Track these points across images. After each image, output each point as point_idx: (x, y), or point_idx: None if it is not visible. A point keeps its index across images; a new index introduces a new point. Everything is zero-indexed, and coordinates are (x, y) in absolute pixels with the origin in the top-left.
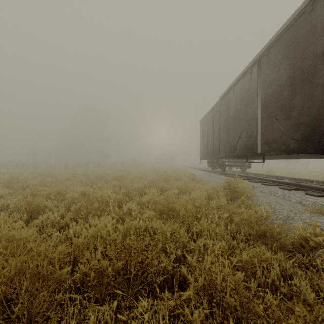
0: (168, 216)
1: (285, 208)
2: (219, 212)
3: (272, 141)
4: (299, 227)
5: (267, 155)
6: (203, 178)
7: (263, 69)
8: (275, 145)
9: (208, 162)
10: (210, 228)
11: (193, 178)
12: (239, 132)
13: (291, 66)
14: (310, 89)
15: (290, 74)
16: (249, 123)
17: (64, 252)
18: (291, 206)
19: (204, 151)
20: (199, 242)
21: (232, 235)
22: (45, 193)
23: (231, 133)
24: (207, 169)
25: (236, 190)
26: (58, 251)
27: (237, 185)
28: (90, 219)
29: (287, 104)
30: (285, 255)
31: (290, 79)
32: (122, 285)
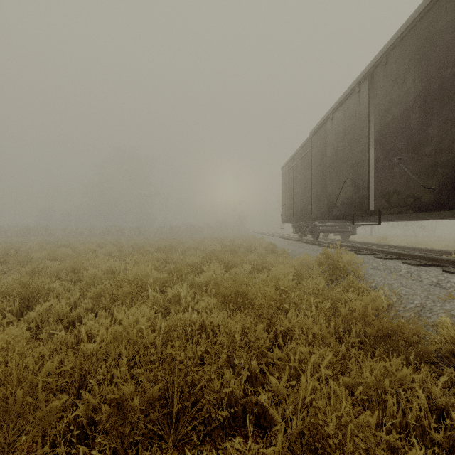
0: (236, 306)
1: (417, 293)
2: (316, 299)
3: (392, 192)
4: (448, 323)
5: (385, 213)
6: (287, 250)
7: (378, 85)
8: (397, 198)
9: (294, 227)
10: (304, 325)
11: (273, 250)
12: (341, 182)
13: (424, 77)
14: (454, 110)
15: (422, 90)
16: (356, 167)
17: (58, 371)
18: (425, 290)
19: (288, 211)
20: (287, 349)
21: (337, 336)
22: (53, 270)
23: (329, 183)
24: (292, 237)
25: (339, 266)
26: (47, 368)
27: (339, 258)
28: (117, 311)
29: (417, 136)
30: (427, 370)
31: (421, 98)
32: (159, 425)
